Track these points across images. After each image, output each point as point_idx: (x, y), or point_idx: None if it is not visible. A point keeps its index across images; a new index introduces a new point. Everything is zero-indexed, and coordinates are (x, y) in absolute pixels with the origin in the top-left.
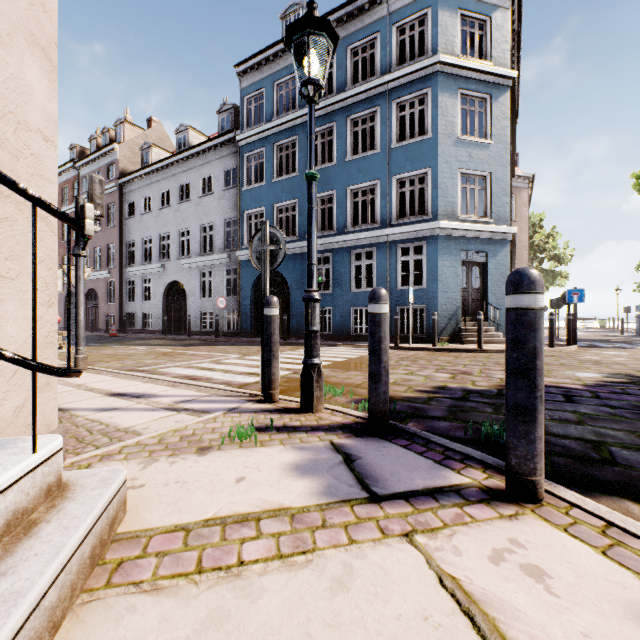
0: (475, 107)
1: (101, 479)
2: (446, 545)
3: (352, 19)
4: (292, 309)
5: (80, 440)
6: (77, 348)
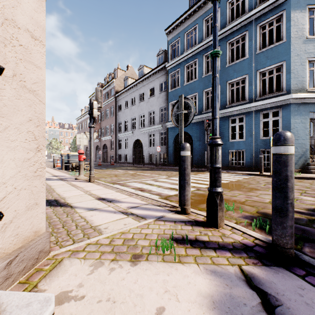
0: None
1: None
2: None
3: None
4: (194, 152)
5: (68, 233)
6: (90, 171)
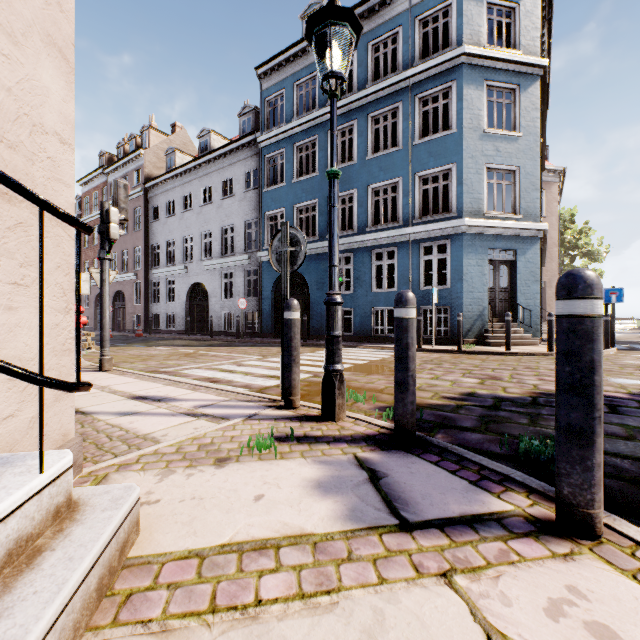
0: (502, 99)
1: (113, 498)
2: (492, 591)
3: (373, 14)
4: (312, 310)
5: (99, 447)
6: (103, 350)
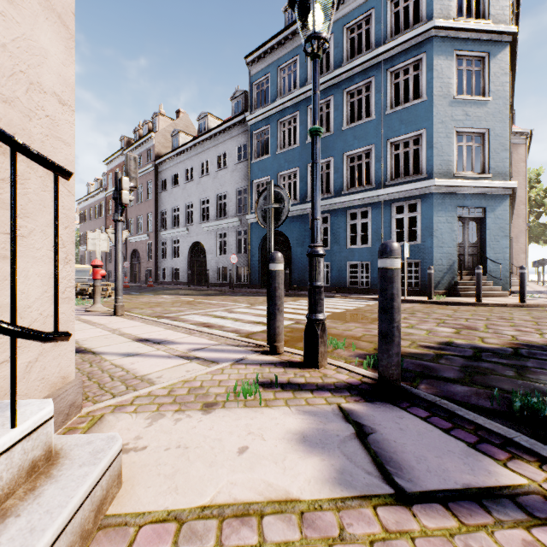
0: (472, 66)
1: (93, 451)
2: None
3: (348, 0)
4: (293, 264)
5: (101, 386)
6: (116, 297)
